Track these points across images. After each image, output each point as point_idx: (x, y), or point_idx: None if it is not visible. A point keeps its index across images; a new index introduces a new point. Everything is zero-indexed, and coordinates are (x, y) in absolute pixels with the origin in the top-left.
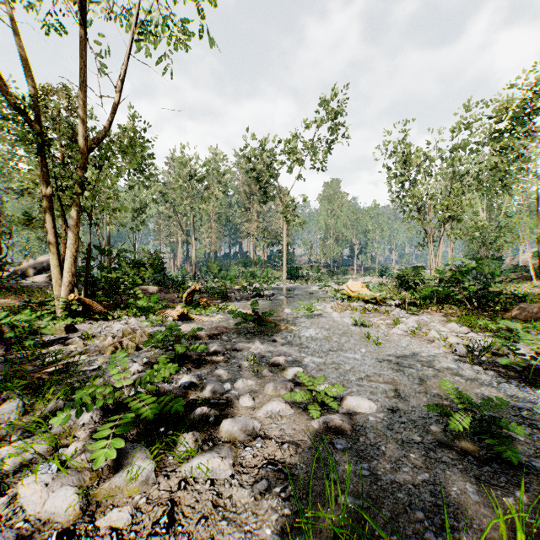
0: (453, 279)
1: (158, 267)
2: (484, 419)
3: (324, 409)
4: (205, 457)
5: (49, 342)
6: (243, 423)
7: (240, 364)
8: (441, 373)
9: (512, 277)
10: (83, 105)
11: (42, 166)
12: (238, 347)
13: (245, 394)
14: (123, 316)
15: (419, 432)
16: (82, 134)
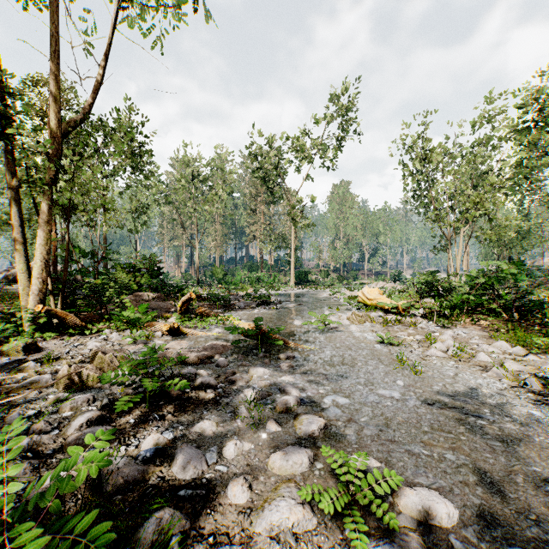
0: (487, 286)
1: (155, 272)
2: None
3: (368, 514)
4: None
5: None
6: None
7: (236, 407)
8: (526, 427)
9: (538, 282)
10: (54, 80)
11: (7, 153)
12: (235, 378)
13: (236, 478)
14: (104, 330)
15: None
16: (54, 115)
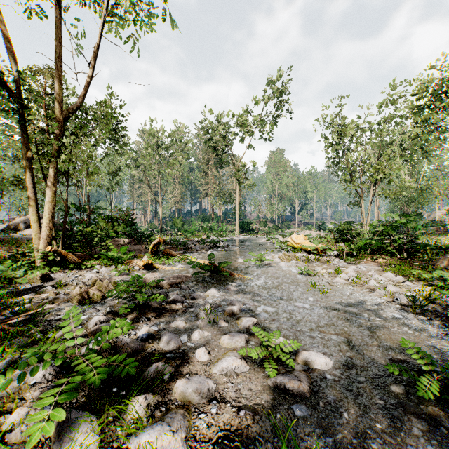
0: (385, 233)
1: (129, 222)
2: (444, 378)
3: (279, 365)
4: (154, 431)
5: (24, 291)
6: (198, 385)
7: (197, 313)
8: (388, 323)
9: (431, 230)
10: (59, 79)
11: (23, 133)
12: (196, 296)
13: (200, 348)
14: (95, 266)
15: (380, 394)
16: (58, 104)
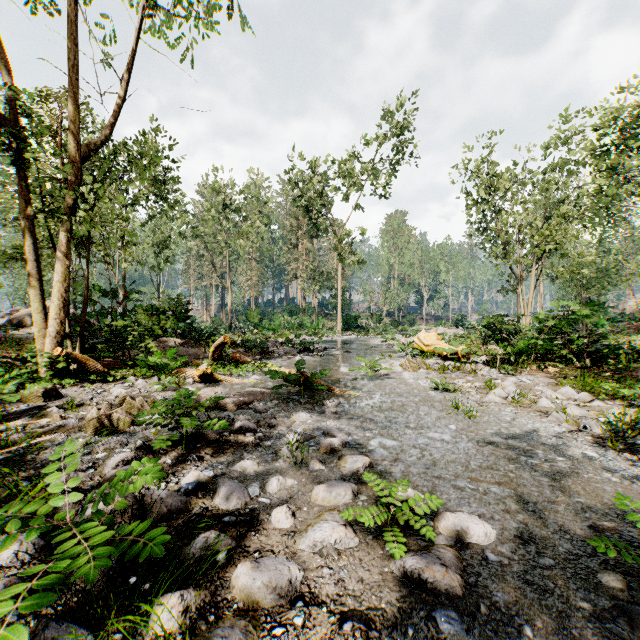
0: (557, 329)
1: (182, 315)
2: None
3: (409, 536)
4: None
5: (16, 414)
6: (272, 573)
7: (277, 449)
8: (578, 466)
9: (620, 327)
10: (74, 99)
11: (21, 179)
12: (276, 422)
13: (280, 506)
14: (129, 377)
15: (583, 589)
16: (73, 137)
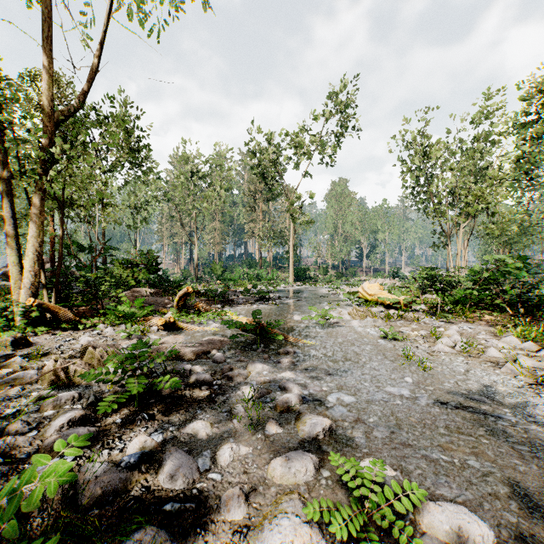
0: (490, 281)
1: (152, 268)
2: None
3: (386, 535)
4: None
5: None
6: None
7: (232, 406)
8: None
9: (539, 278)
10: (47, 67)
11: None
12: (232, 374)
13: (231, 489)
14: (98, 325)
15: None
16: (46, 103)
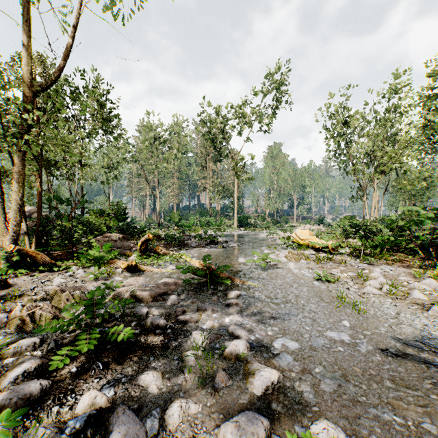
0: (405, 228)
1: (121, 217)
2: None
3: None
4: None
5: None
6: None
7: (183, 353)
8: None
9: None
10: (26, 45)
11: None
12: (184, 317)
13: None
14: (71, 267)
15: None
16: (26, 76)
